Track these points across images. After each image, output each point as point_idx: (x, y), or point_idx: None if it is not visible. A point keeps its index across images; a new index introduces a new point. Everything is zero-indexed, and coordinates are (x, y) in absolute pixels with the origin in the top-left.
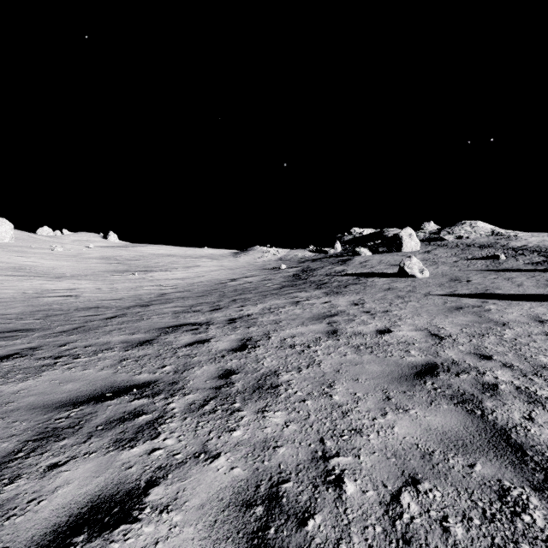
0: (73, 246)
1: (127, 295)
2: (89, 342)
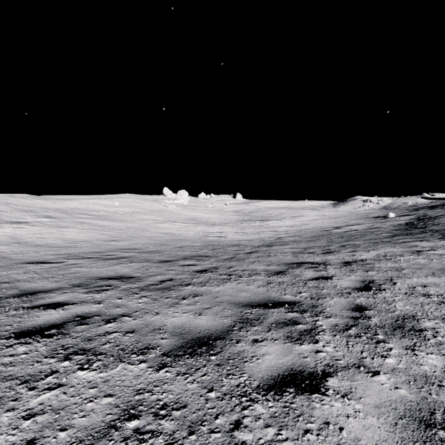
0: (217, 204)
1: (254, 238)
2: (243, 267)
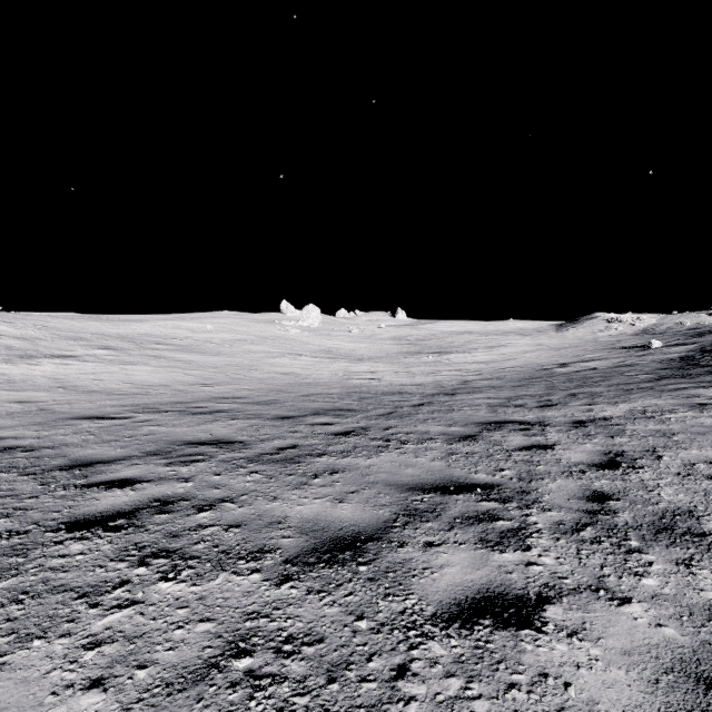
0: (366, 327)
1: (425, 381)
2: (409, 428)
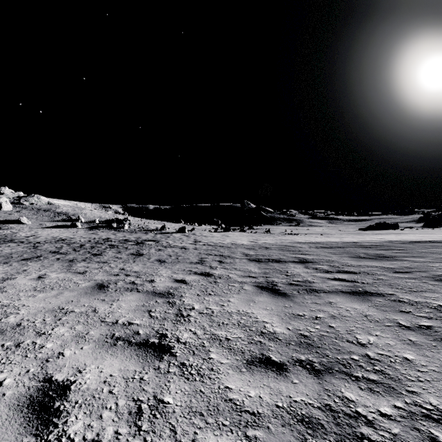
0: None
1: None
2: None
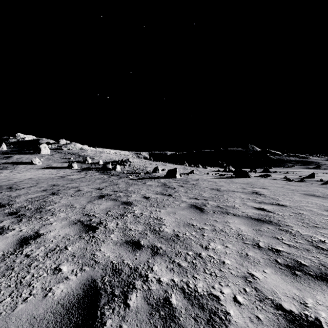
0: None
1: None
2: None
